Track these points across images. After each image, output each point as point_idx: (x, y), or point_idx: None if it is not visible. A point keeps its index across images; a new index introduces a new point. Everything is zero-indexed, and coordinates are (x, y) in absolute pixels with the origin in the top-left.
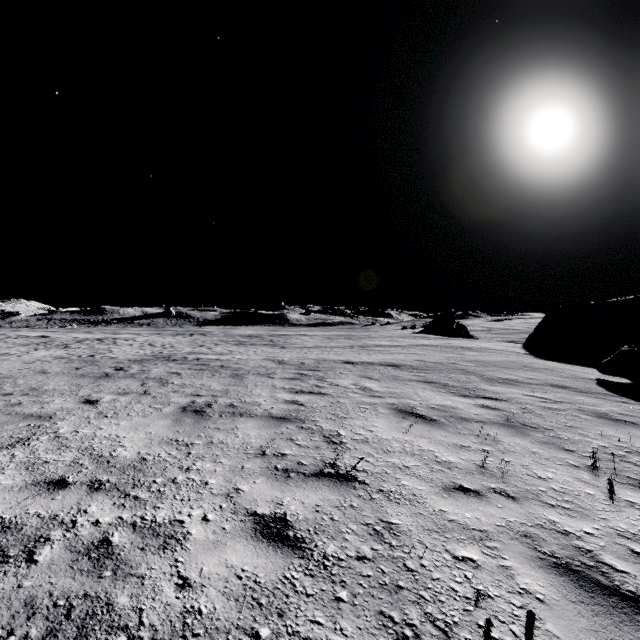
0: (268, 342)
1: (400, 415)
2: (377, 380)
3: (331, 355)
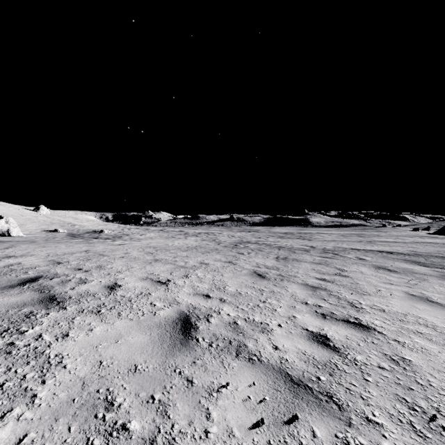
0: (299, 237)
1: (377, 268)
2: (371, 257)
3: (343, 245)
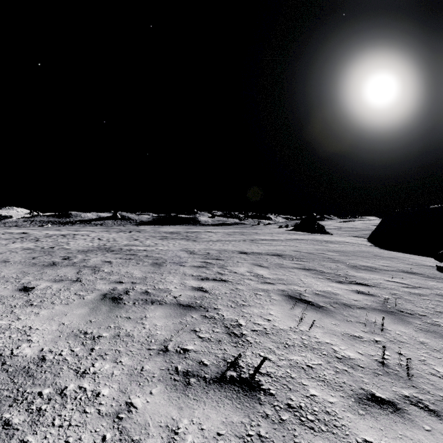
0: (184, 237)
1: (291, 302)
2: (266, 268)
3: (230, 247)
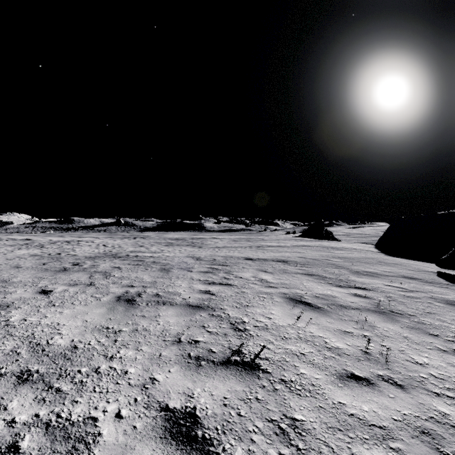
0: (190, 243)
1: (291, 303)
2: (271, 273)
3: (235, 253)
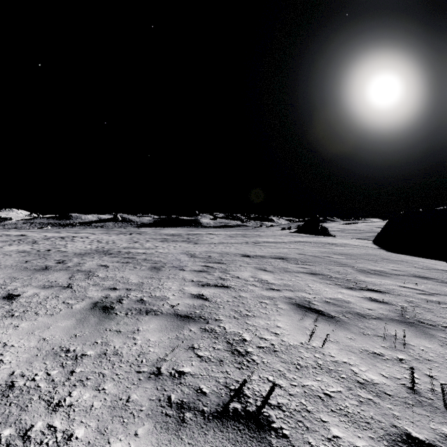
0: (185, 239)
1: (299, 311)
2: (271, 272)
3: (232, 249)
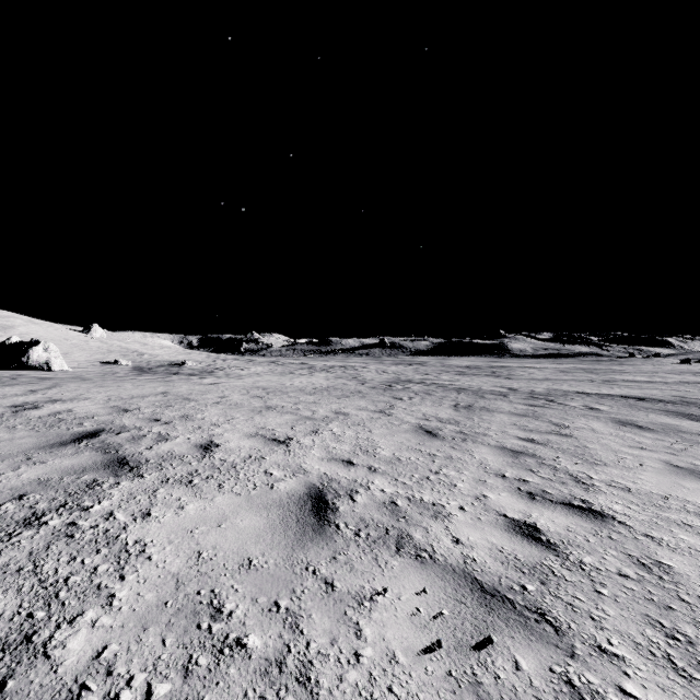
0: (490, 373)
1: (619, 423)
2: (609, 405)
3: (563, 386)
